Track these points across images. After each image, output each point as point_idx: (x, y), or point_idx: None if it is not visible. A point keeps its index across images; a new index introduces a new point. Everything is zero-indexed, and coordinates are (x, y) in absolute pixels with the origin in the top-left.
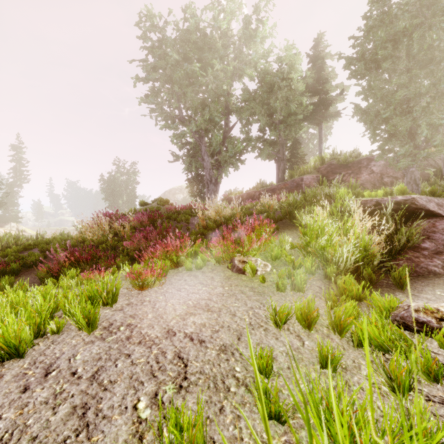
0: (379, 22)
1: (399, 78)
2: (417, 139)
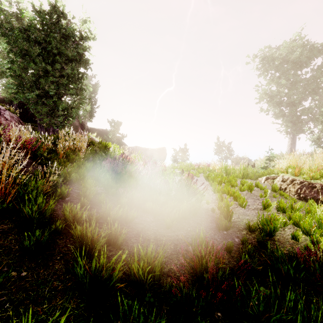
0: (59, 40)
1: (65, 80)
2: (70, 116)
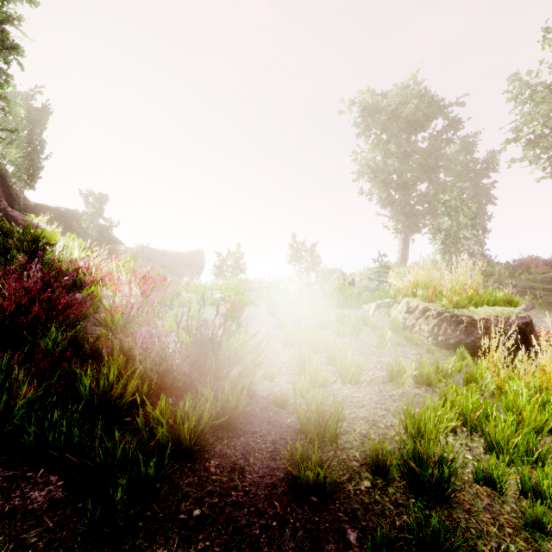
0: None
1: None
2: None
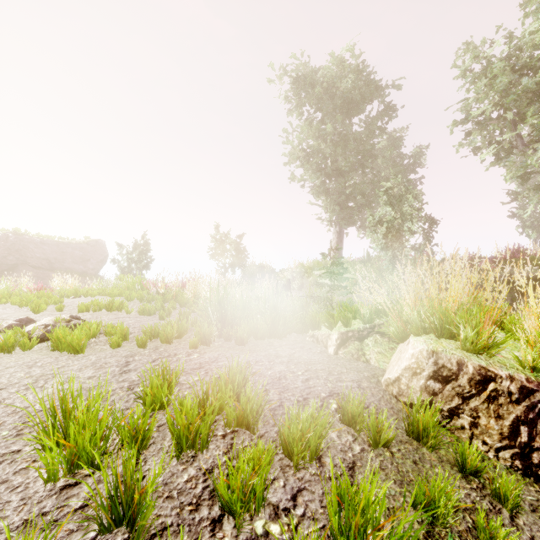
0: None
1: None
2: None
